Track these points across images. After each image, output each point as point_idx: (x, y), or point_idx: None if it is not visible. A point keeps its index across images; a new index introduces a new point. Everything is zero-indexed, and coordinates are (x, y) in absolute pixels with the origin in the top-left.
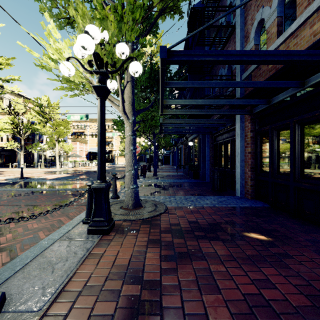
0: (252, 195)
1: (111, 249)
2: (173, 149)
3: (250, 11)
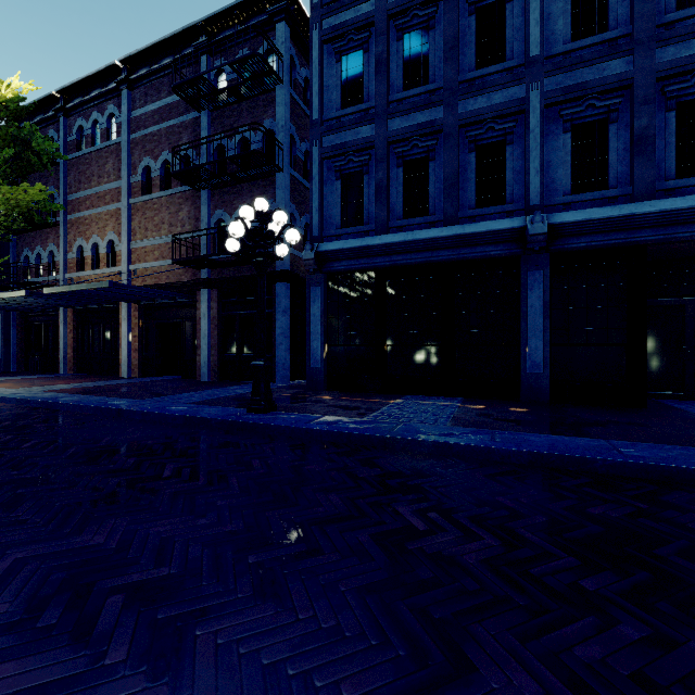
0: (75, 370)
1: None
2: None
3: (74, 229)
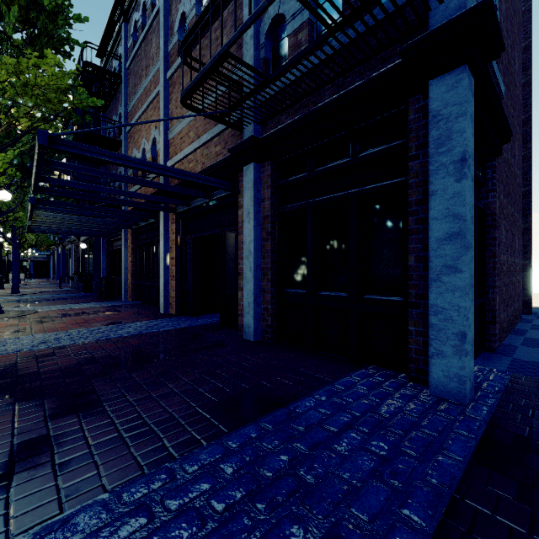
0: (133, 297)
1: None
2: (57, 249)
3: (131, 141)
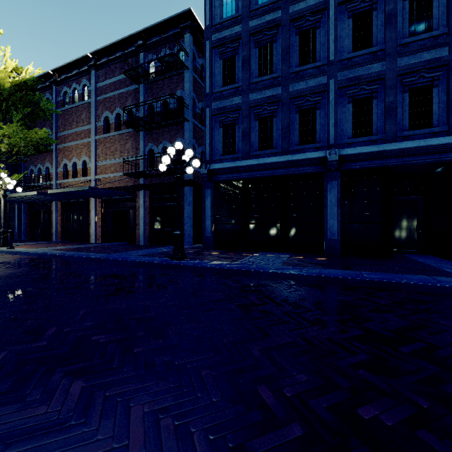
0: (62, 239)
1: (20, 247)
2: None
3: (61, 153)
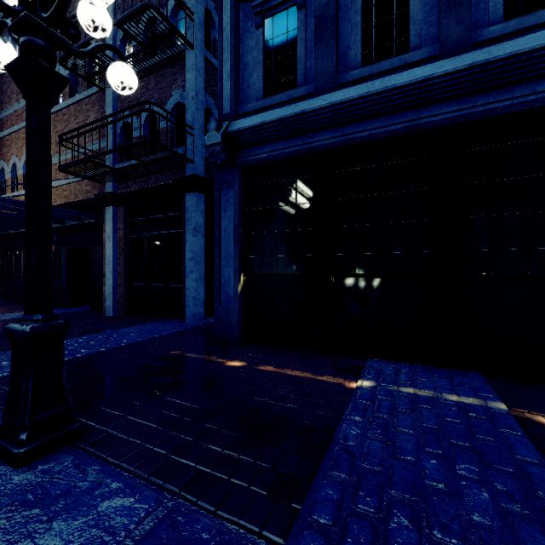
0: None
1: None
2: None
3: None
